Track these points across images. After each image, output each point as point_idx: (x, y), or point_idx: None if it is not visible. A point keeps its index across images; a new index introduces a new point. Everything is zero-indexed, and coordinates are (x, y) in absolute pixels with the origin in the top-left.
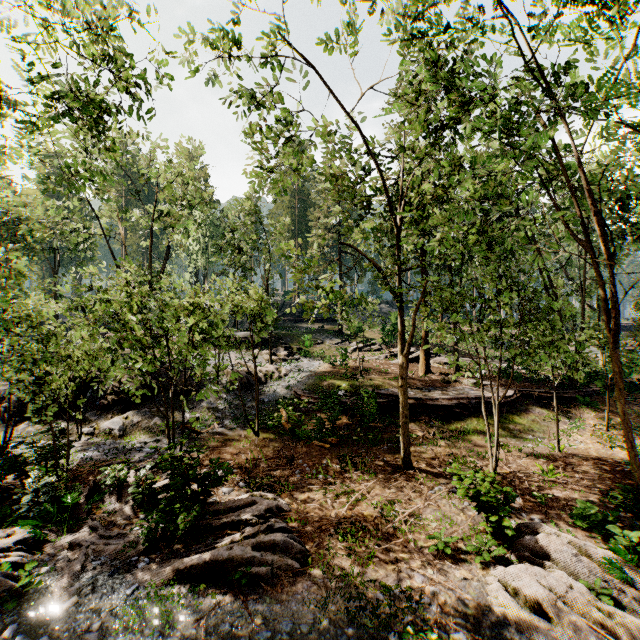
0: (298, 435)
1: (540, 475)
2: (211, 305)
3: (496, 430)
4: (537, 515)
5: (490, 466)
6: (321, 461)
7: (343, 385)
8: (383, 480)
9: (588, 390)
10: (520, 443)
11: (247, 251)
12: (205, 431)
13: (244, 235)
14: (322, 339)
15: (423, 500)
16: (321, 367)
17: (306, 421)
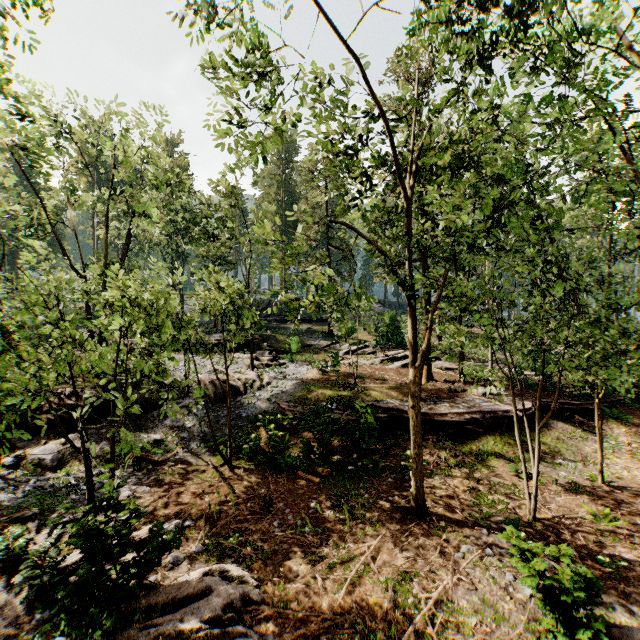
0: (280, 463)
1: (592, 521)
2: (156, 300)
3: (536, 464)
4: (613, 597)
5: (527, 510)
6: (308, 504)
7: (335, 396)
8: (391, 536)
9: (611, 400)
10: (551, 470)
11: (225, 242)
12: (164, 459)
13: (219, 221)
14: (310, 341)
15: (450, 572)
16: (309, 374)
17: (291, 442)
